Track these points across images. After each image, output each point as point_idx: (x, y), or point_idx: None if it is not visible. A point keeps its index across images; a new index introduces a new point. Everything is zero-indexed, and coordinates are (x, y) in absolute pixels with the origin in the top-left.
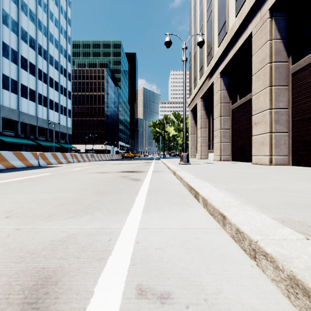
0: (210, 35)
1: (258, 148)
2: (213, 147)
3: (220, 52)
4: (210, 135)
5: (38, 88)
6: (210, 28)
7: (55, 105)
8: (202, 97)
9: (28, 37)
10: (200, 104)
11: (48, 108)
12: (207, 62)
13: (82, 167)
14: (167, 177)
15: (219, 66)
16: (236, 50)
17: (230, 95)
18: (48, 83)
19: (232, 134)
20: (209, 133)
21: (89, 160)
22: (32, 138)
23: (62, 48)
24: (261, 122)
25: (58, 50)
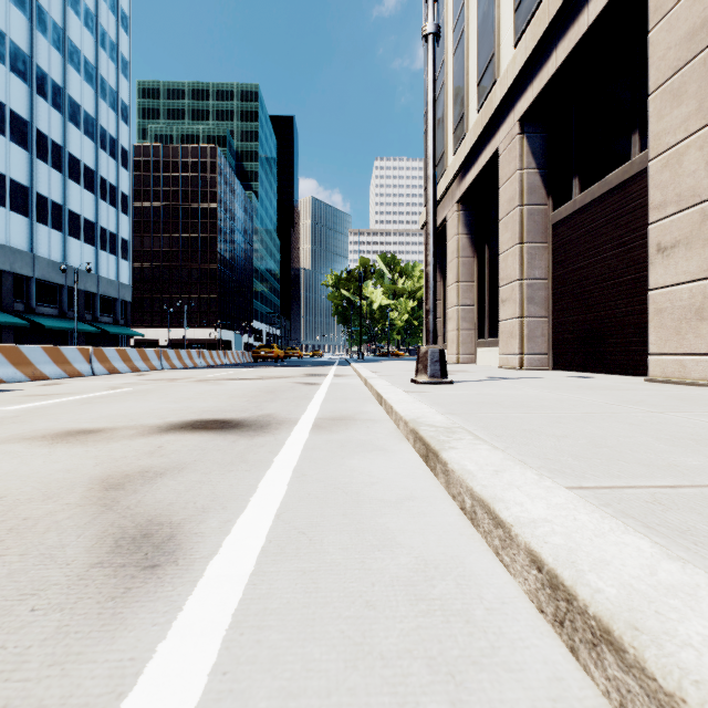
0: (488, 21)
1: (678, 331)
2: (492, 332)
3: (524, 57)
4: (482, 301)
5: (37, 181)
6: (488, 3)
7: (85, 227)
8: (461, 201)
9: (8, 46)
10: (457, 219)
11: (66, 233)
12: (477, 100)
13: (68, 395)
14: (394, 494)
15: (519, 100)
16: (580, 34)
17: (547, 182)
18: (66, 171)
19: (553, 293)
20: (479, 295)
21: (150, 367)
22: (20, 309)
23: (105, 86)
24: (689, 240)
25: (94, 88)
